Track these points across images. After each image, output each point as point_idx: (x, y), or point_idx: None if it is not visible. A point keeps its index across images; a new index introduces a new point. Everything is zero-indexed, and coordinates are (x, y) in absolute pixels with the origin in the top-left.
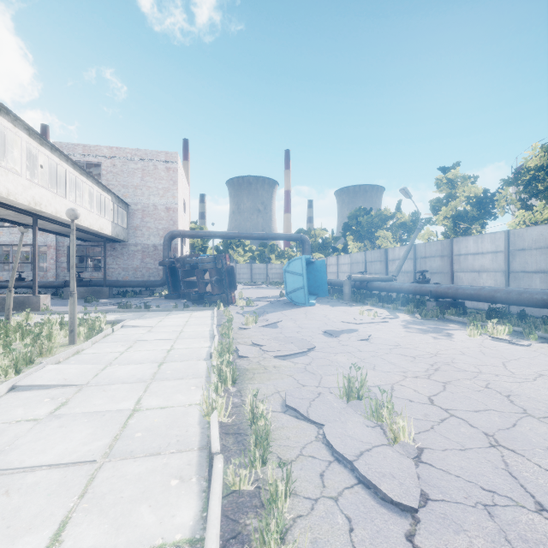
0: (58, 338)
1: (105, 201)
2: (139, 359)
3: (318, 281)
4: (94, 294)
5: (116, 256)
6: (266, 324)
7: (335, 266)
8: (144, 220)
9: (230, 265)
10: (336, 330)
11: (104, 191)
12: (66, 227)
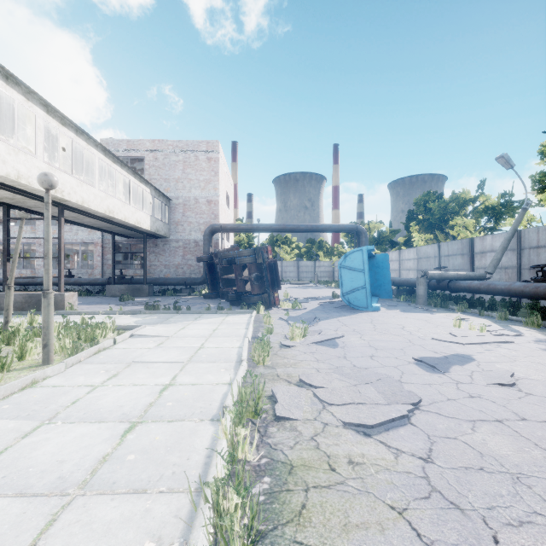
0: (34, 354)
1: (148, 196)
2: (107, 407)
3: (379, 279)
4: (134, 292)
5: (158, 253)
6: (320, 341)
7: (396, 262)
8: (185, 214)
9: (273, 260)
10: (435, 355)
11: (141, 183)
12: (100, 220)
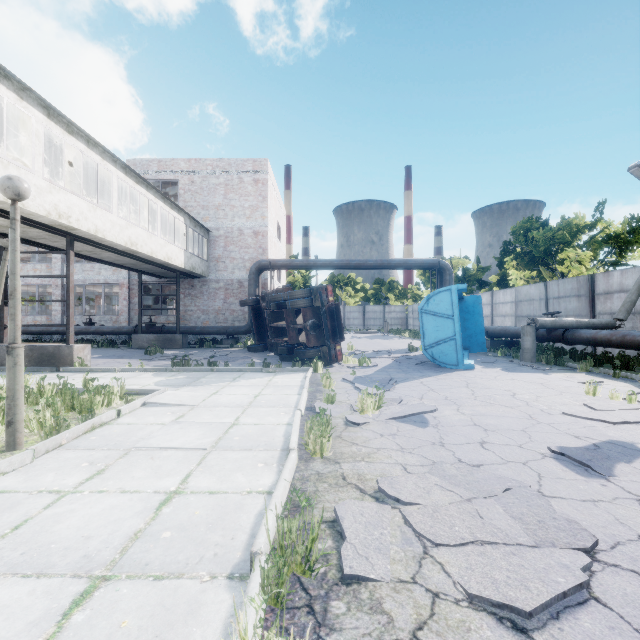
0: (0, 433)
1: (183, 227)
2: (64, 540)
3: (469, 328)
4: (165, 343)
5: (195, 295)
6: (402, 416)
7: (487, 307)
8: (227, 249)
9: (334, 303)
10: (578, 442)
11: (173, 209)
12: (122, 255)
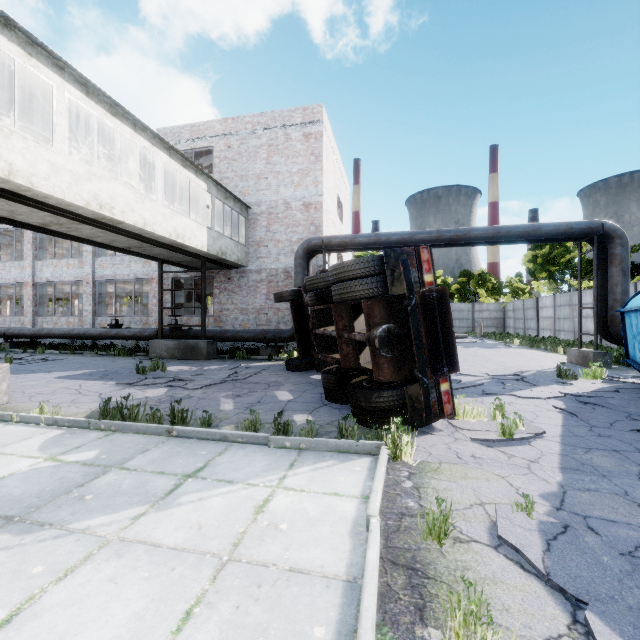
0: None
1: (218, 205)
2: None
3: None
4: (187, 353)
5: (232, 290)
6: None
7: None
8: (270, 229)
9: (435, 286)
10: None
11: (186, 168)
12: (101, 228)
